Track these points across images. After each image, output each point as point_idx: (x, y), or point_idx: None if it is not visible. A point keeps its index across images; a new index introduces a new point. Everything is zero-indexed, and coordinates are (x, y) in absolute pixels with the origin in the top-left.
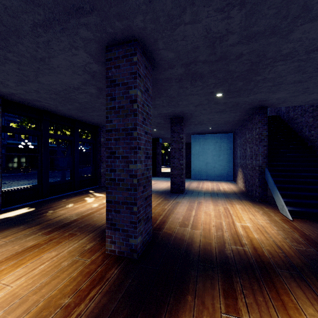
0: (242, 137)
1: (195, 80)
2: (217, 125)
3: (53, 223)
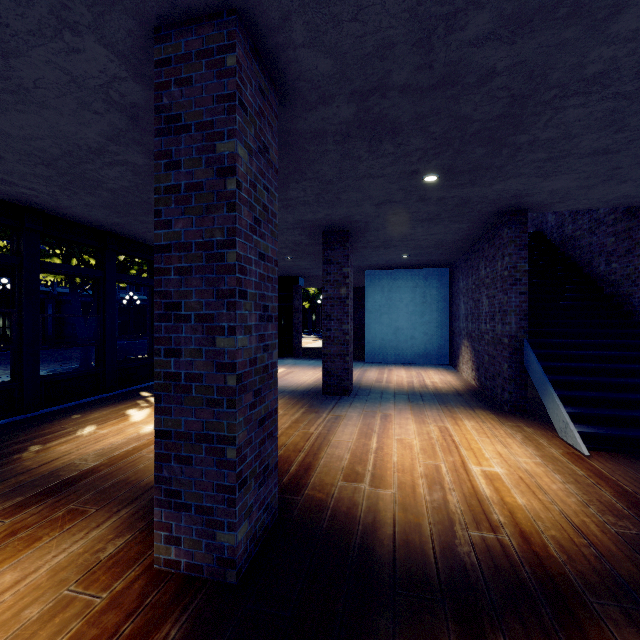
0: (470, 275)
1: (380, 140)
2: (419, 250)
3: (32, 482)
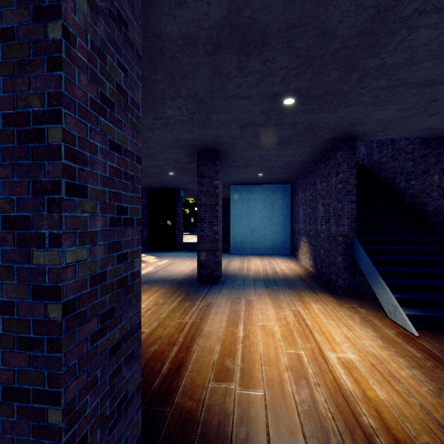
0: (308, 189)
1: (248, 54)
2: (271, 169)
3: None
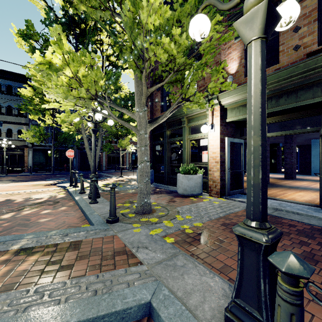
0: None
1: (290, 127)
2: None
3: None
